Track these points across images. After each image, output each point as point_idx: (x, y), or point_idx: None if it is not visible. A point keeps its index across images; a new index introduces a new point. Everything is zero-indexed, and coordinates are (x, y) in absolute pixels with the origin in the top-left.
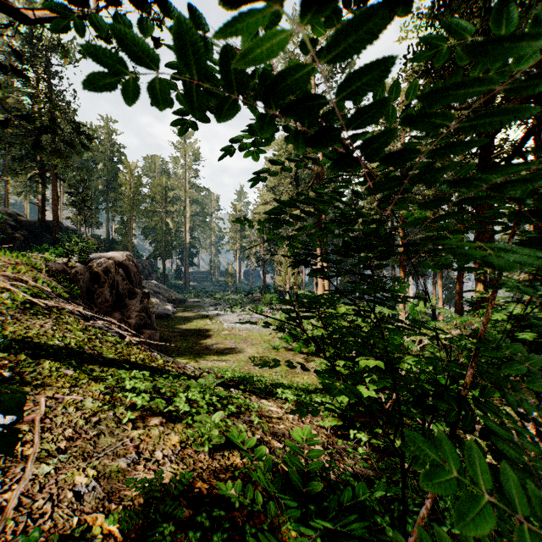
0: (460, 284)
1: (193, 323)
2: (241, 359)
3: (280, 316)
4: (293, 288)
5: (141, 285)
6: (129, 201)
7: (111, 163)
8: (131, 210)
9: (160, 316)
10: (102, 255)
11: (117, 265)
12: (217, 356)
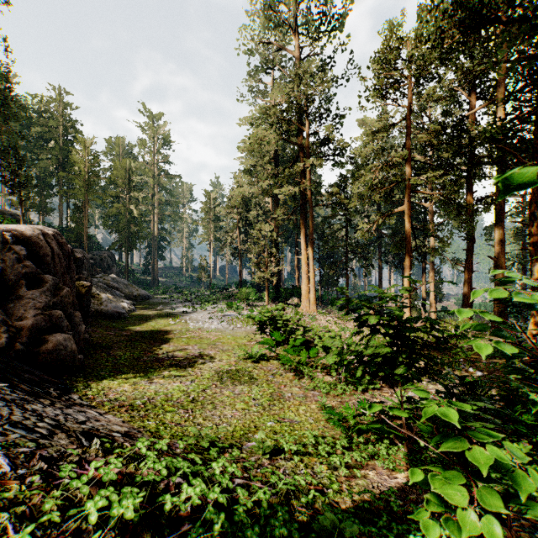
0: (469, 274)
1: (150, 324)
2: (204, 375)
3: (260, 313)
4: (273, 281)
5: (71, 274)
6: (84, 183)
7: (64, 140)
8: (86, 193)
9: (109, 315)
10: (1, 227)
11: (22, 241)
12: (169, 372)
